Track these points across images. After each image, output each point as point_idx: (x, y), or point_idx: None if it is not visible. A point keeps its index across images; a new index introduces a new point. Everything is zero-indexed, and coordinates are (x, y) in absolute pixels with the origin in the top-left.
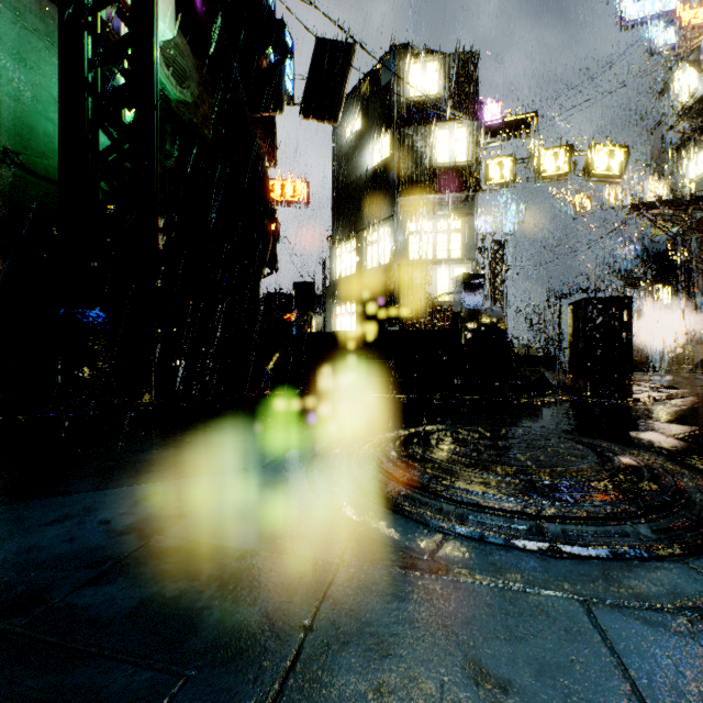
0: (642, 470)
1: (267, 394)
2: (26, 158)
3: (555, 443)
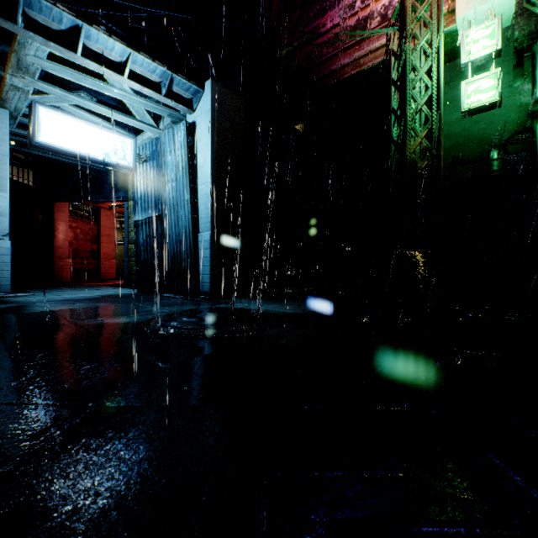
0: (169, 317)
1: (465, 312)
2: (465, 156)
3: (203, 314)
